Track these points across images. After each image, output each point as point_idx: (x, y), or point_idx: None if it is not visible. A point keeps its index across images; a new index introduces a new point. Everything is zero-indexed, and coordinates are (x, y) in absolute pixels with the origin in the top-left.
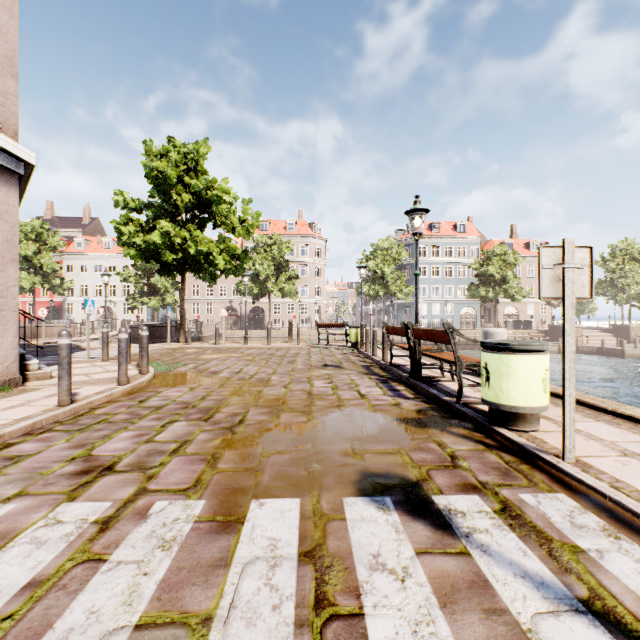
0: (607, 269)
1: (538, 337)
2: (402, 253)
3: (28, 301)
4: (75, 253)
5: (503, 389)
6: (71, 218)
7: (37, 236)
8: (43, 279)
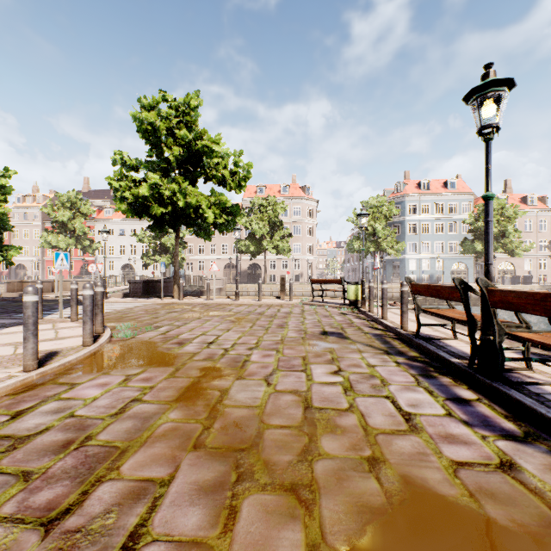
0: None
1: None
2: (393, 210)
3: None
4: (104, 219)
5: None
6: (102, 190)
7: (72, 205)
8: (76, 241)
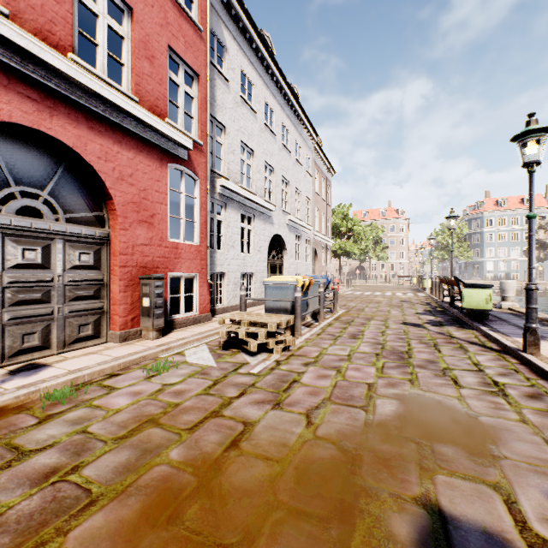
0: None
1: None
2: (463, 229)
3: None
4: None
5: (424, 285)
6: None
7: None
8: None
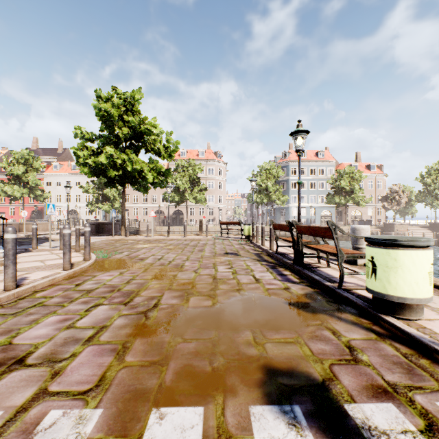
0: (425, 183)
1: (376, 231)
2: (280, 172)
3: (20, 206)
4: (52, 173)
5: (391, 281)
6: (50, 149)
7: (25, 161)
8: (29, 191)
